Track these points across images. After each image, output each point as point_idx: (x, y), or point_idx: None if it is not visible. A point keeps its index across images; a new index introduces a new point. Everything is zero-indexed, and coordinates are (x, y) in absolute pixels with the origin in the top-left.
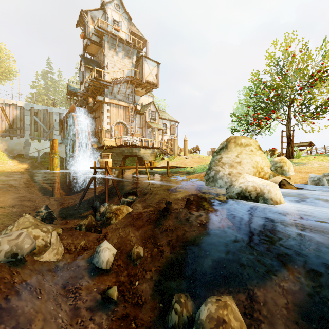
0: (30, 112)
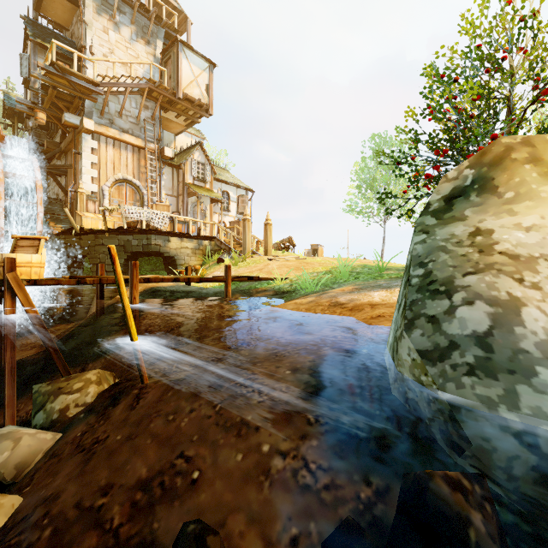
0: None
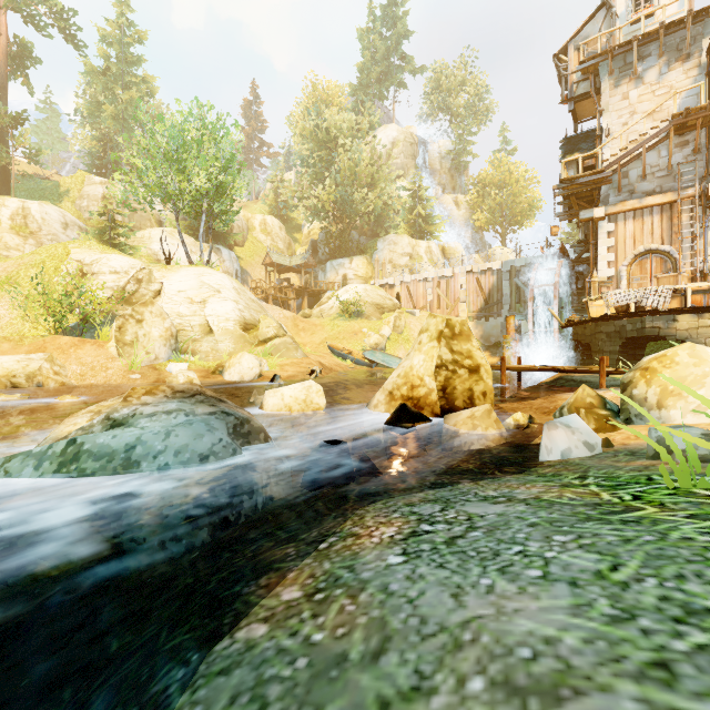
0: (510, 273)
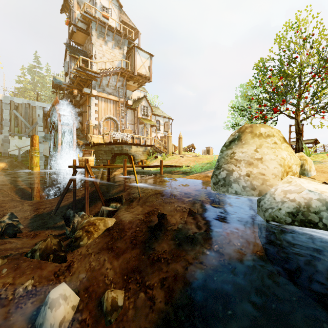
0: (9, 105)
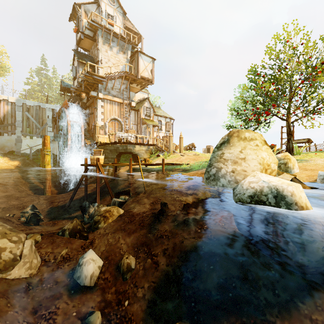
0: (22, 108)
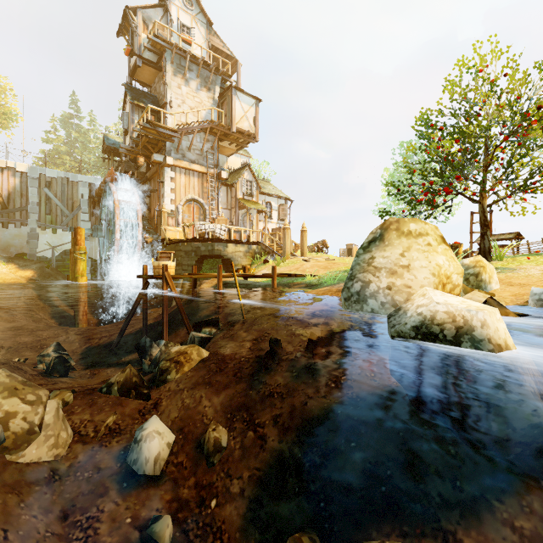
0: (38, 181)
